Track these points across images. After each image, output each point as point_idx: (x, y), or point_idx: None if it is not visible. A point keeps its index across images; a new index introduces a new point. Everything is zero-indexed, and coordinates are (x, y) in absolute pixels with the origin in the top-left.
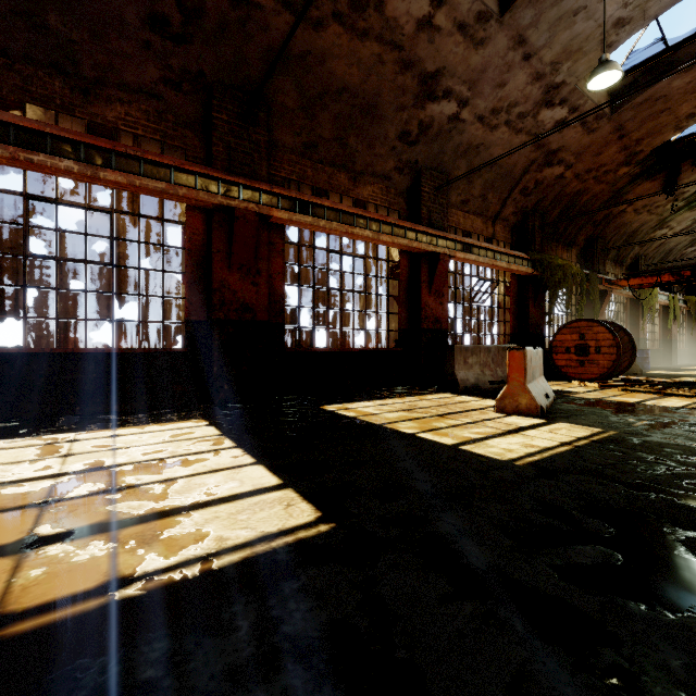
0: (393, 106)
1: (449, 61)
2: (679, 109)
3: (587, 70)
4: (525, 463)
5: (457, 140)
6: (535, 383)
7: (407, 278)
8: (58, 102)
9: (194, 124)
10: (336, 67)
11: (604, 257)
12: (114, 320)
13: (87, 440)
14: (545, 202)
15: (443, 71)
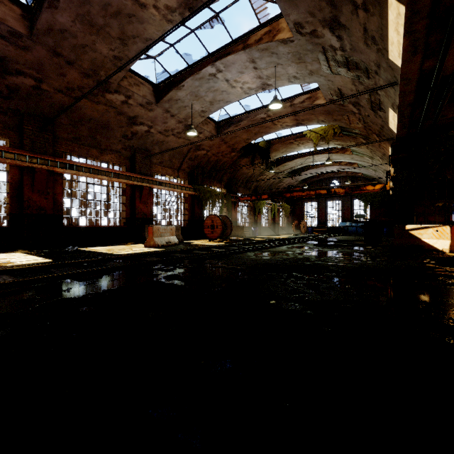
0: (117, 125)
1: (139, 114)
2: (242, 136)
3: (199, 122)
4: (122, 254)
5: (151, 139)
6: (163, 238)
7: (130, 195)
8: None
9: (14, 128)
10: (87, 111)
11: (237, 186)
12: None
13: None
14: (202, 163)
15: (137, 116)
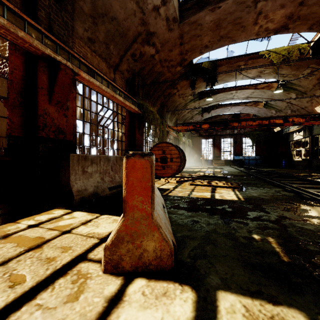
0: None
1: None
2: (204, 39)
3: None
4: None
5: None
6: (155, 198)
7: (21, 81)
8: None
9: None
10: None
11: (167, 115)
12: None
13: None
14: (144, 71)
15: None
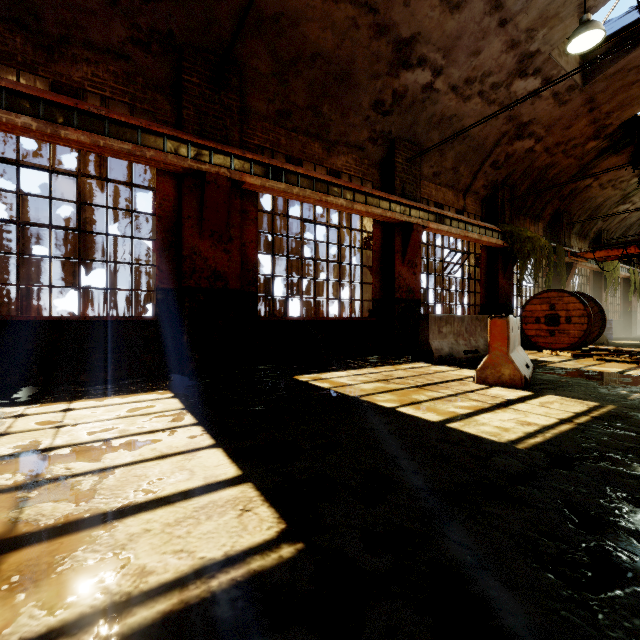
0: (367, 73)
1: (424, 26)
2: None
3: (563, 37)
4: (529, 447)
5: (430, 111)
6: (516, 352)
7: (380, 249)
8: (19, 60)
9: (164, 88)
10: (310, 31)
11: (569, 230)
12: (80, 287)
13: (34, 416)
14: (514, 176)
15: (418, 37)
